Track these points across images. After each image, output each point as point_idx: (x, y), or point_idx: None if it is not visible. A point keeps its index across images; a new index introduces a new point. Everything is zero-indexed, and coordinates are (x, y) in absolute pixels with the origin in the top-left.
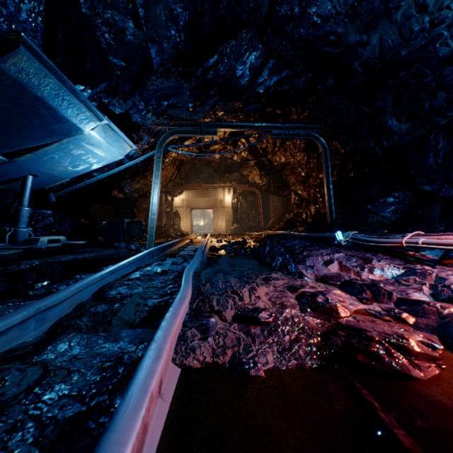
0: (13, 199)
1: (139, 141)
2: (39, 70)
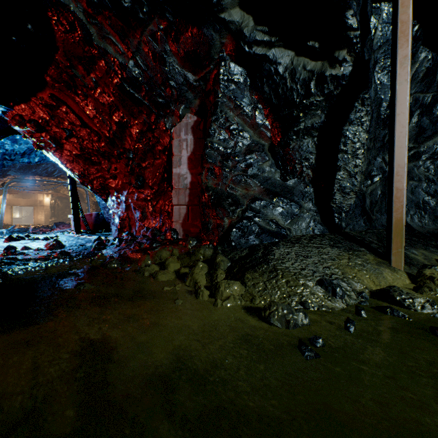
0: None
1: None
2: None
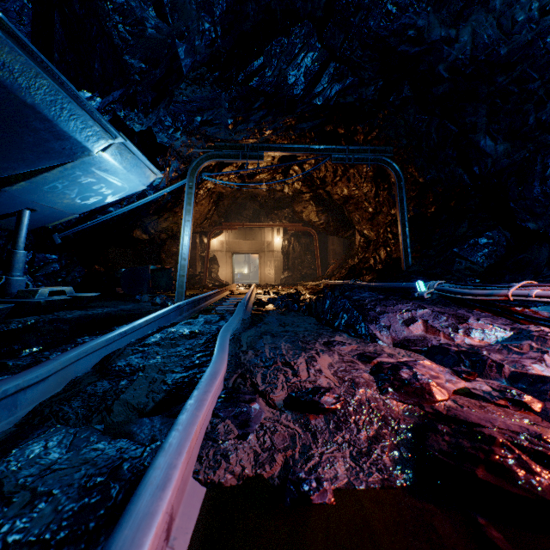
0: (6, 240)
1: (166, 168)
2: (27, 66)
